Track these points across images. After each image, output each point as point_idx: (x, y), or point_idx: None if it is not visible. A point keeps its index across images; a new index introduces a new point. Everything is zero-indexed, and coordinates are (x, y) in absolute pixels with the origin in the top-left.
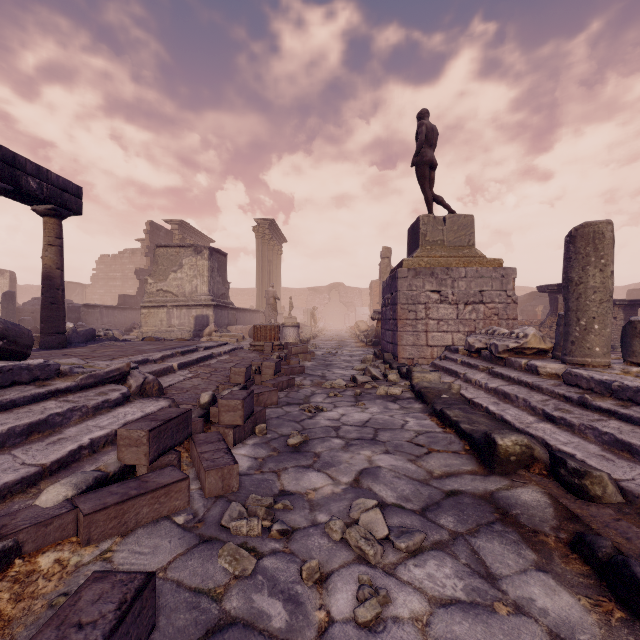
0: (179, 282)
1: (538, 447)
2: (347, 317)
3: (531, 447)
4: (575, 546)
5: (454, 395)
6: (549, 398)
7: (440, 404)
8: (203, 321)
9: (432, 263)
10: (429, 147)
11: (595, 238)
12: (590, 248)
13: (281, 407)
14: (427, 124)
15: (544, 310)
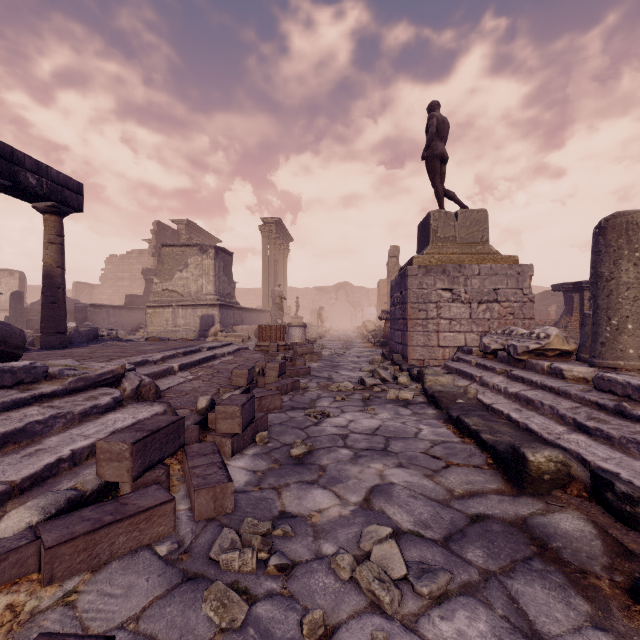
0: (184, 281)
1: (574, 463)
2: (354, 317)
3: (567, 464)
4: (637, 594)
5: (471, 400)
6: (579, 405)
7: (456, 410)
8: (208, 321)
9: (443, 260)
10: (440, 140)
11: (628, 229)
12: (623, 240)
13: (285, 412)
14: (438, 116)
15: (557, 310)
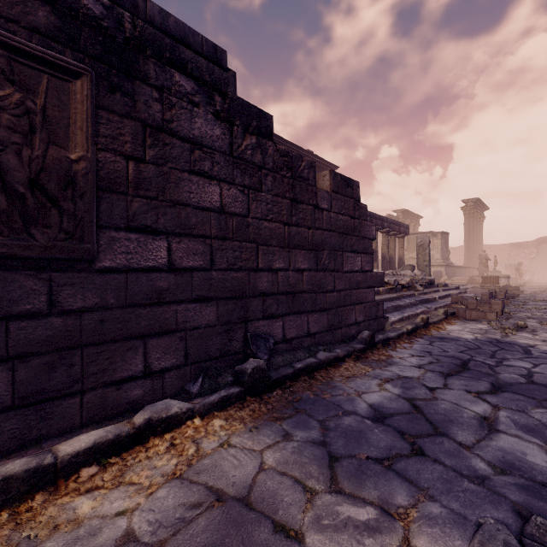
0: None
1: None
2: None
3: None
4: None
5: None
6: None
7: None
8: (438, 274)
9: None
10: None
11: None
12: None
13: (512, 301)
14: None
15: None
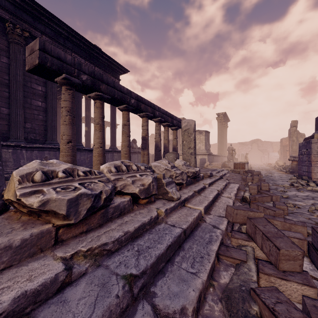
0: None
1: None
2: (263, 158)
3: None
4: None
5: None
6: None
7: None
8: (203, 160)
9: None
10: None
11: None
12: None
13: None
14: None
15: None
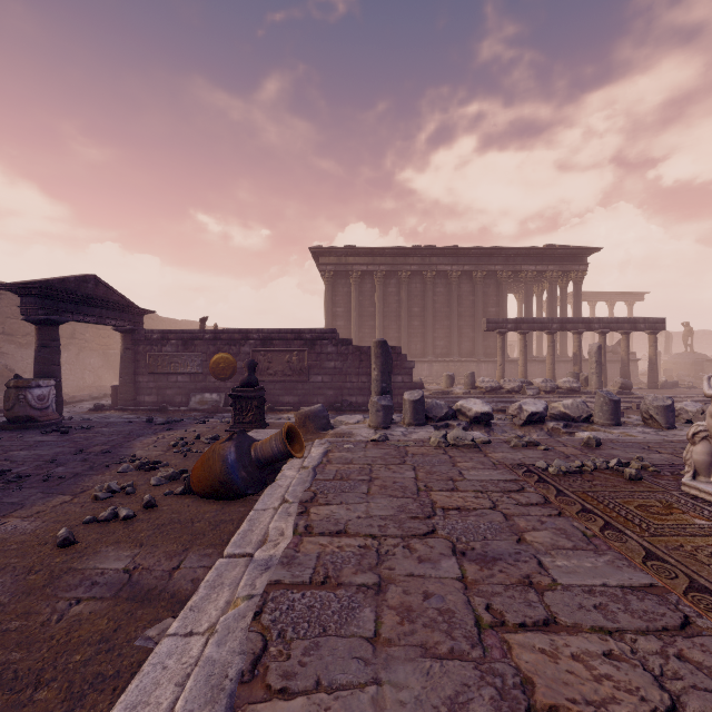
0: None
1: None
2: None
3: None
4: None
5: None
6: None
7: None
8: None
9: None
10: None
11: None
12: None
13: None
14: None
15: None
